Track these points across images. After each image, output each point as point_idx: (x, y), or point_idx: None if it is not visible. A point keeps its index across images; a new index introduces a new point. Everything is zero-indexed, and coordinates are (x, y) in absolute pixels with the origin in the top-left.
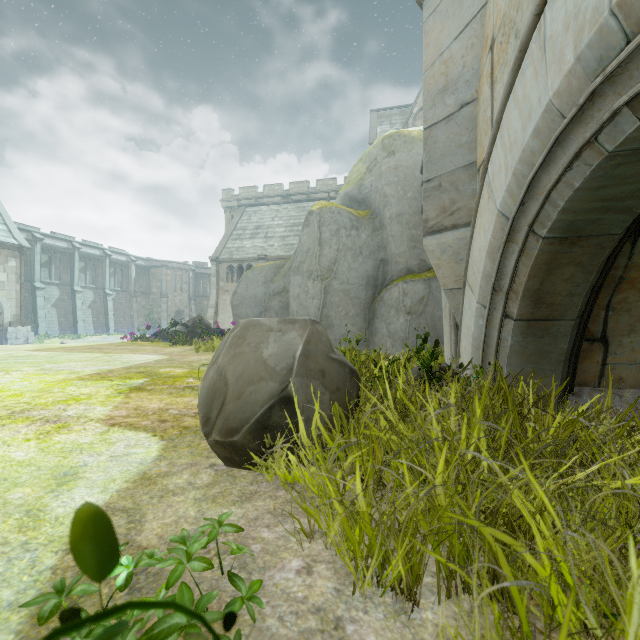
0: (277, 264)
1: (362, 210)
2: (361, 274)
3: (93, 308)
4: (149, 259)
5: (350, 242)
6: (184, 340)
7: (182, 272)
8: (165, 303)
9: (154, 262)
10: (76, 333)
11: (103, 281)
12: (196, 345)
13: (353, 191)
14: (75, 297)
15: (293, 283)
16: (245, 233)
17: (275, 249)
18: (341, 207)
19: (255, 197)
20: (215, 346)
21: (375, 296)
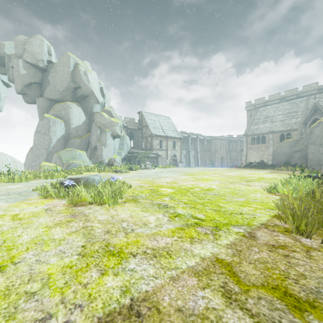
0: (296, 139)
1: None
2: None
3: (194, 157)
4: (210, 136)
5: None
6: (263, 168)
7: (223, 140)
8: (217, 154)
9: (212, 137)
10: (190, 166)
11: (196, 147)
12: (275, 169)
13: None
14: (189, 153)
15: (310, 148)
16: (259, 121)
17: (278, 127)
18: None
19: (263, 102)
20: (283, 169)
21: None
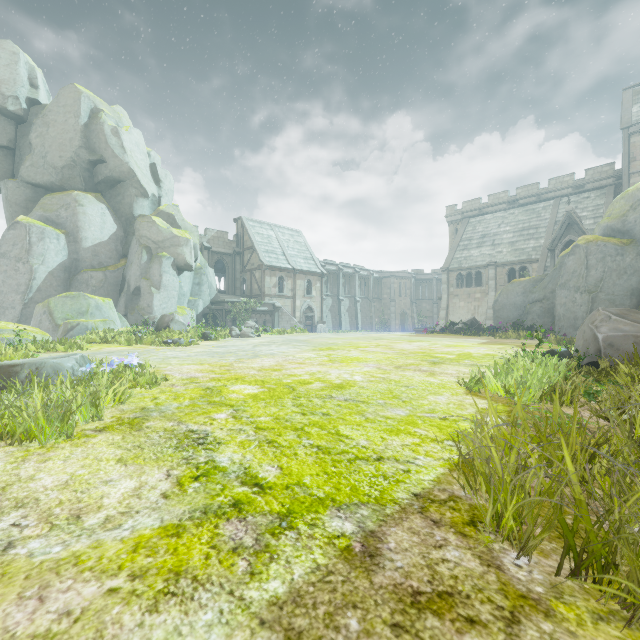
0: (534, 278)
1: (625, 239)
2: (625, 288)
3: (349, 311)
4: (381, 271)
5: (615, 265)
6: (474, 333)
7: (405, 280)
8: (393, 306)
9: (385, 273)
10: (341, 329)
11: (354, 291)
12: (496, 335)
13: (616, 225)
14: (340, 304)
15: (559, 295)
16: (471, 243)
17: (504, 255)
18: (606, 241)
19: (479, 208)
20: (511, 336)
21: (639, 303)
